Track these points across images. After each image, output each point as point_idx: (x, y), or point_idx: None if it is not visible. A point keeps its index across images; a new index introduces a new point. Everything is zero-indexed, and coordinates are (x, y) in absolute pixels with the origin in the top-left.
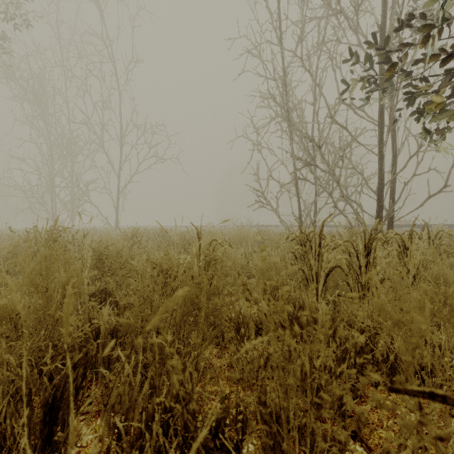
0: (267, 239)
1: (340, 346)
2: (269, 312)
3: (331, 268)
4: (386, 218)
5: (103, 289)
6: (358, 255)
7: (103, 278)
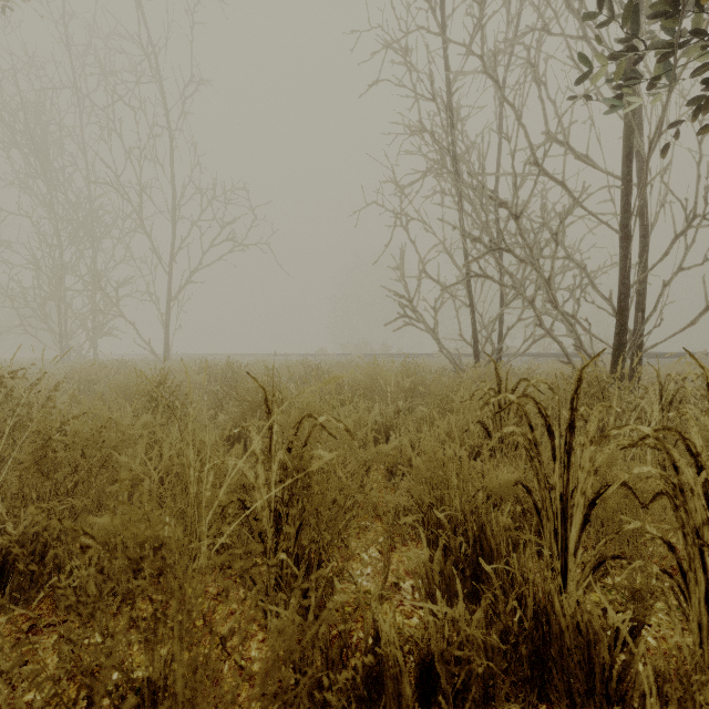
0: (421, 384)
1: None
2: (459, 637)
3: (603, 487)
4: (631, 346)
5: (38, 532)
6: None
7: (41, 504)
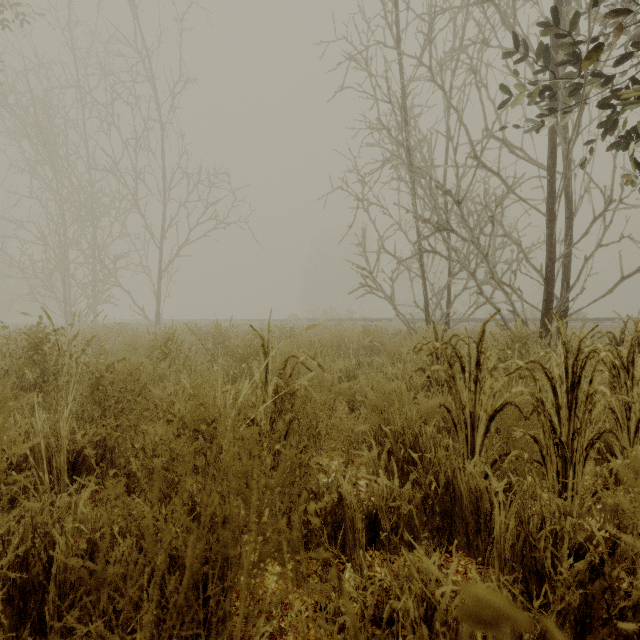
0: (379, 342)
1: (536, 577)
2: (393, 494)
3: (499, 406)
4: (557, 311)
5: (99, 440)
6: (557, 388)
7: (101, 420)
